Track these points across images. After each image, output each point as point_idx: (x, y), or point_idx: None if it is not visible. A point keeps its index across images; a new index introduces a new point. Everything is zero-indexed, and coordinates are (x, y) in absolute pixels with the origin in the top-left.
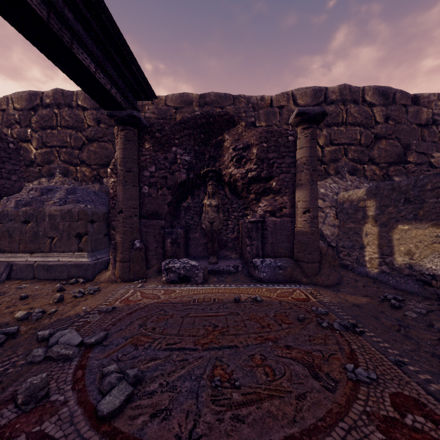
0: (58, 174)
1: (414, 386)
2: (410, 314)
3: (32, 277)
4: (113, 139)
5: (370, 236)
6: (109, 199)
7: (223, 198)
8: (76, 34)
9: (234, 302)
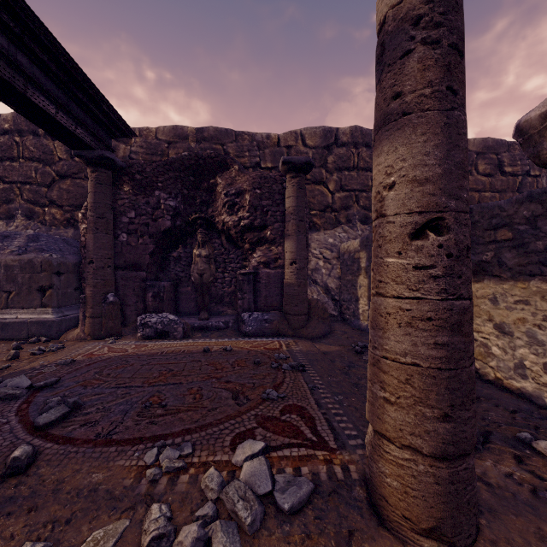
0: (19, 217)
1: (310, 400)
2: (365, 358)
3: None
4: None
5: (362, 288)
6: (81, 248)
7: (219, 247)
8: (31, 78)
9: (203, 353)
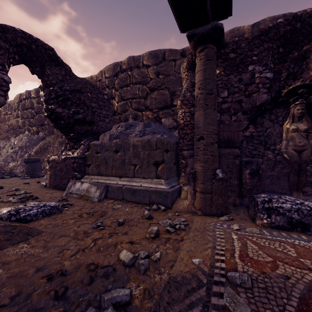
0: (130, 119)
1: None
2: None
3: (121, 198)
4: (168, 86)
5: None
6: (179, 130)
7: None
8: None
9: None
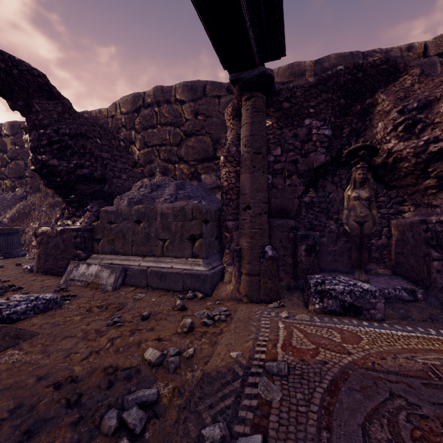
0: (158, 174)
1: None
2: None
3: (145, 284)
4: (210, 131)
5: None
6: (222, 194)
7: None
8: None
9: None
